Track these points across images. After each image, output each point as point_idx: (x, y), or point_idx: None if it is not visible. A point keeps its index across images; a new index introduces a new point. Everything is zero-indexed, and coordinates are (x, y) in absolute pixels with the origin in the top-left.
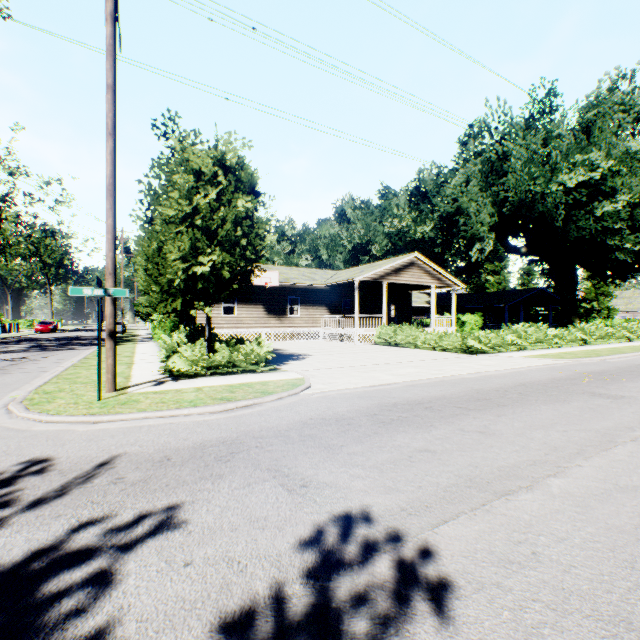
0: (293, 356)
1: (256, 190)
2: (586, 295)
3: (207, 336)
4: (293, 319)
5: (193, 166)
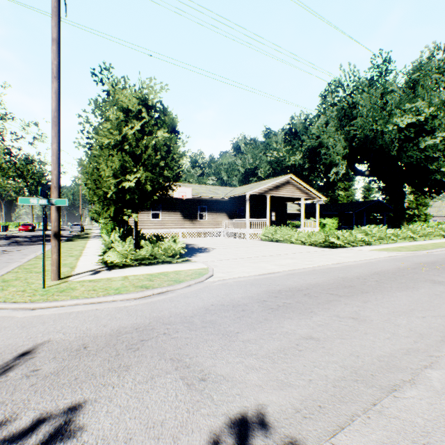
0: (201, 249)
1: (176, 130)
2: (410, 205)
3: (134, 236)
4: (202, 222)
5: (122, 104)
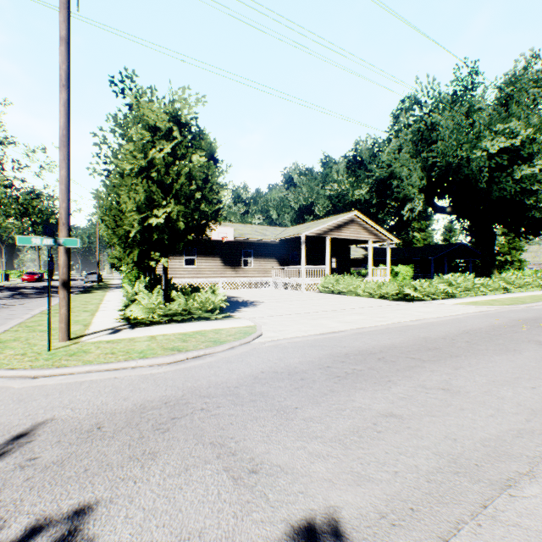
0: (246, 303)
1: (215, 157)
2: (500, 249)
3: (163, 285)
4: (247, 270)
5: (148, 121)
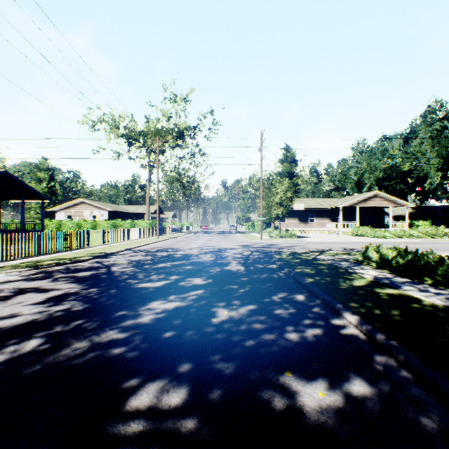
0: (306, 237)
1: (295, 160)
2: None
3: (279, 228)
4: (311, 224)
5: (277, 188)
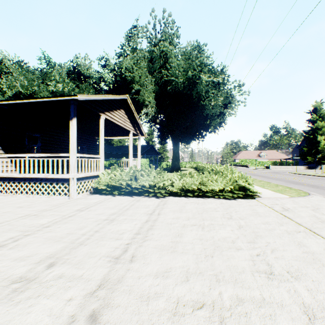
0: None
1: None
2: (160, 151)
3: None
4: None
5: None
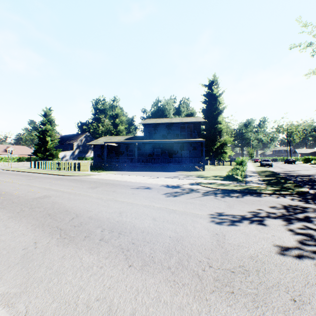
0: None
1: None
2: None
3: None
4: None
5: None
